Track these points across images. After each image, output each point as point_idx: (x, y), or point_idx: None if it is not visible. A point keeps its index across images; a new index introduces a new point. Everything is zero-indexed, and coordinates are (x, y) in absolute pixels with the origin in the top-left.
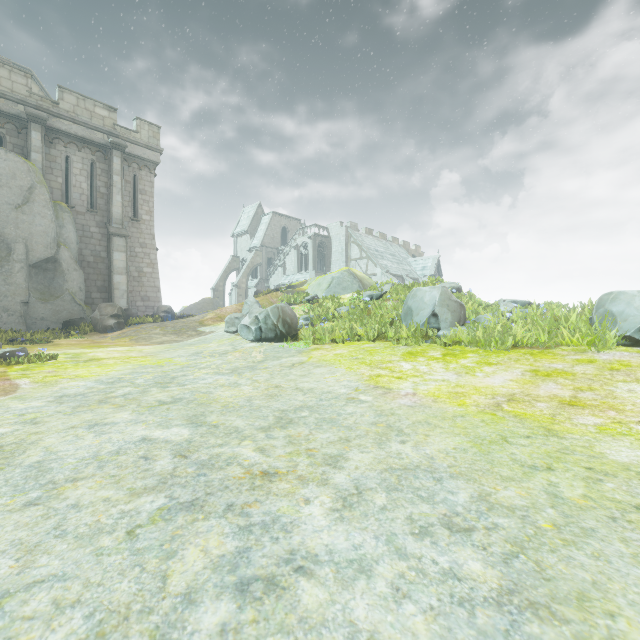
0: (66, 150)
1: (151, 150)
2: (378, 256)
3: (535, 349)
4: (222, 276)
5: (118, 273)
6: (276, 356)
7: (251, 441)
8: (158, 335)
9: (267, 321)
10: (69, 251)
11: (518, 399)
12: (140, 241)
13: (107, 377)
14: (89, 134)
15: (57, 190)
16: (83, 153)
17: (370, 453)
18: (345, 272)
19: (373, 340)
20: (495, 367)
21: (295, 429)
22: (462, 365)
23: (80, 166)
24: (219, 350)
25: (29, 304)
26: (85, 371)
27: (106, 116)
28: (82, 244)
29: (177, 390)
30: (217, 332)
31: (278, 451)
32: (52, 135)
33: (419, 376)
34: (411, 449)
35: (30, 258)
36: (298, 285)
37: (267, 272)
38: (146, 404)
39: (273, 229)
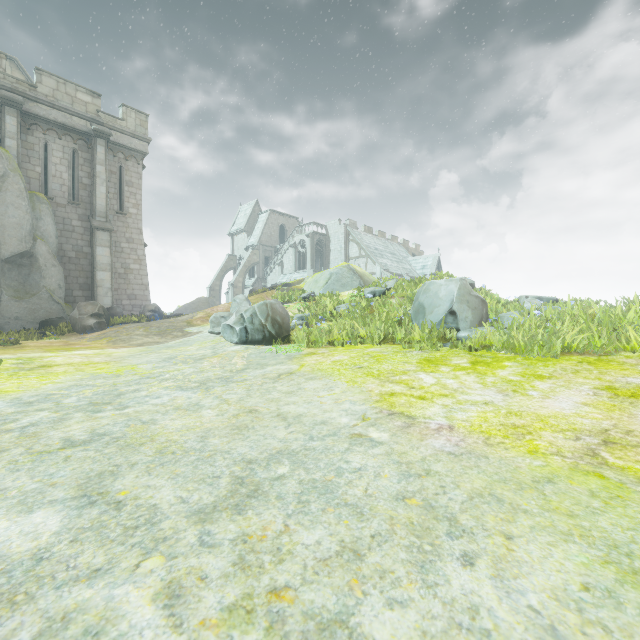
0: (45, 137)
1: (138, 139)
2: (377, 254)
3: (588, 355)
4: (218, 275)
5: (102, 269)
6: (260, 363)
7: (163, 557)
8: (140, 336)
9: (254, 320)
10: (47, 245)
11: (619, 441)
12: (126, 236)
13: (33, 393)
14: (70, 121)
15: (35, 180)
16: (64, 141)
17: (409, 609)
18: (344, 268)
19: (379, 343)
20: (550, 382)
21: (259, 514)
22: (503, 378)
23: (60, 155)
24: (196, 354)
25: (1, 302)
26: (14, 384)
27: (89, 102)
28: (62, 238)
29: (109, 417)
30: (203, 333)
31: (206, 600)
32: (29, 121)
33: (449, 395)
34: (494, 590)
35: (2, 252)
36: (295, 283)
37: (264, 271)
38: (41, 447)
39: (270, 227)
